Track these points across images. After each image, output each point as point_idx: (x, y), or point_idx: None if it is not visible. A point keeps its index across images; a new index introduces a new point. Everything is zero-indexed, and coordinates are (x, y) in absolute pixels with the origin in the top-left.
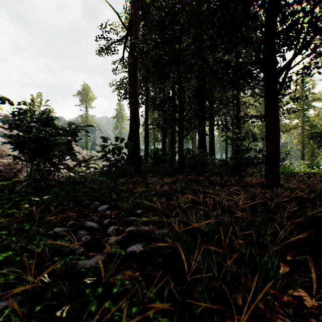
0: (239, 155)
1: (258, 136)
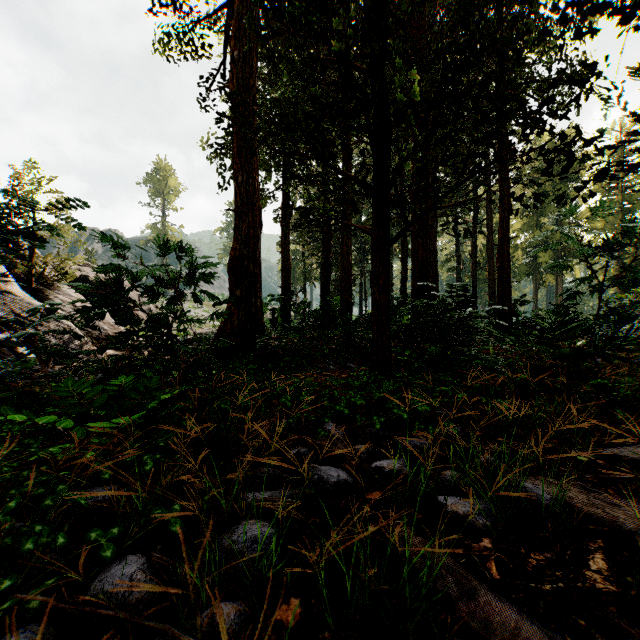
0: (510, 307)
1: (525, 267)
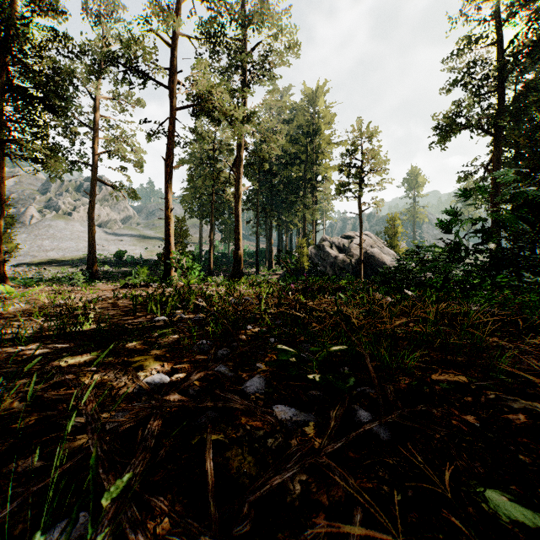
0: None
1: None
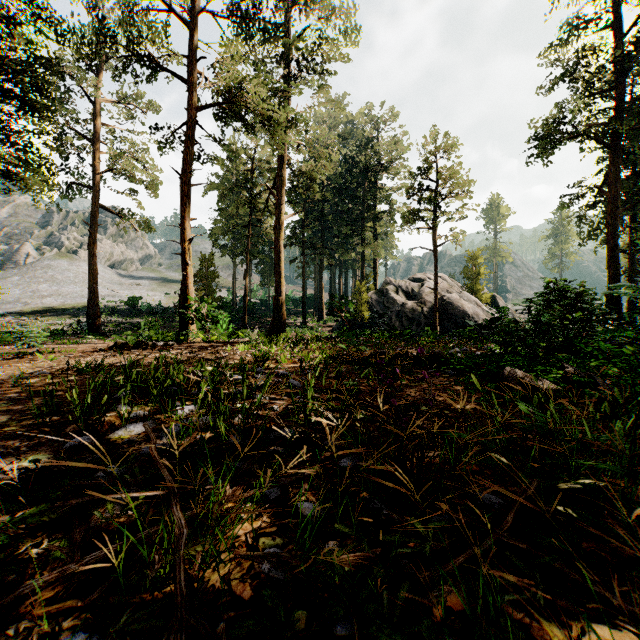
0: None
1: None
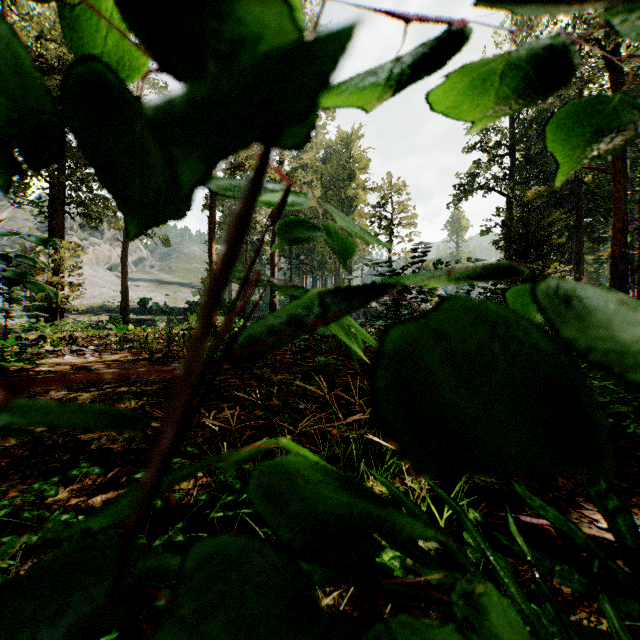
0: None
1: None
